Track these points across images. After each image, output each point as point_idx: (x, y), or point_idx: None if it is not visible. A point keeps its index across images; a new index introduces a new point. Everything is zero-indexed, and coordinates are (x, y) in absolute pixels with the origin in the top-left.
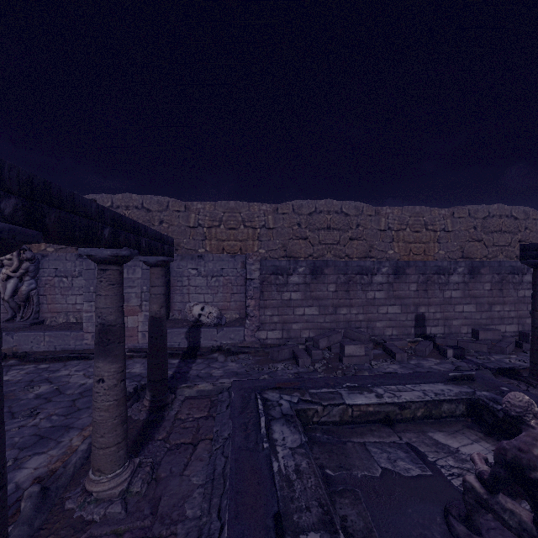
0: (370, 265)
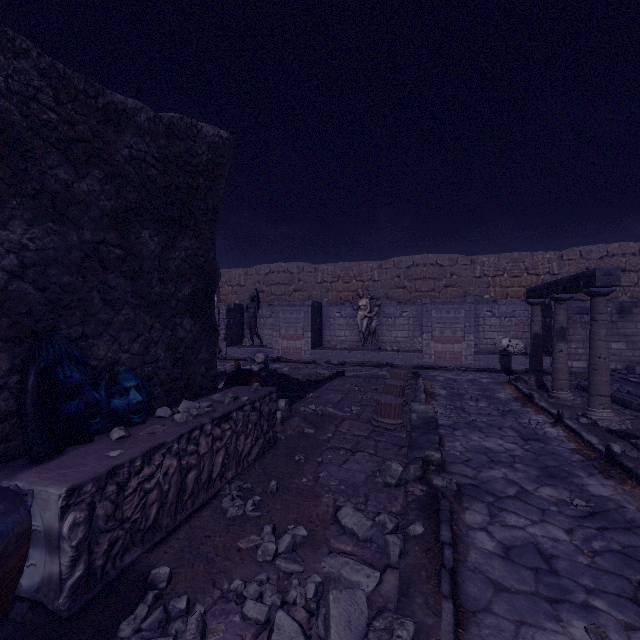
0: None
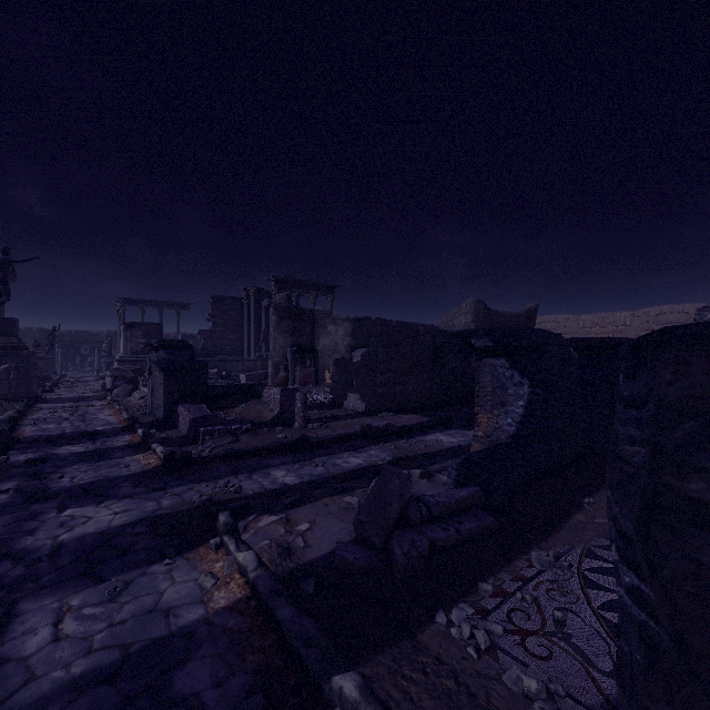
0: None
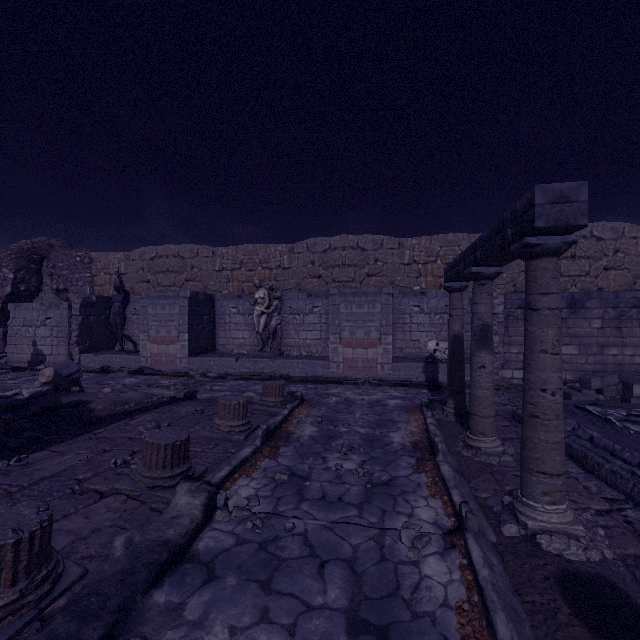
0: None
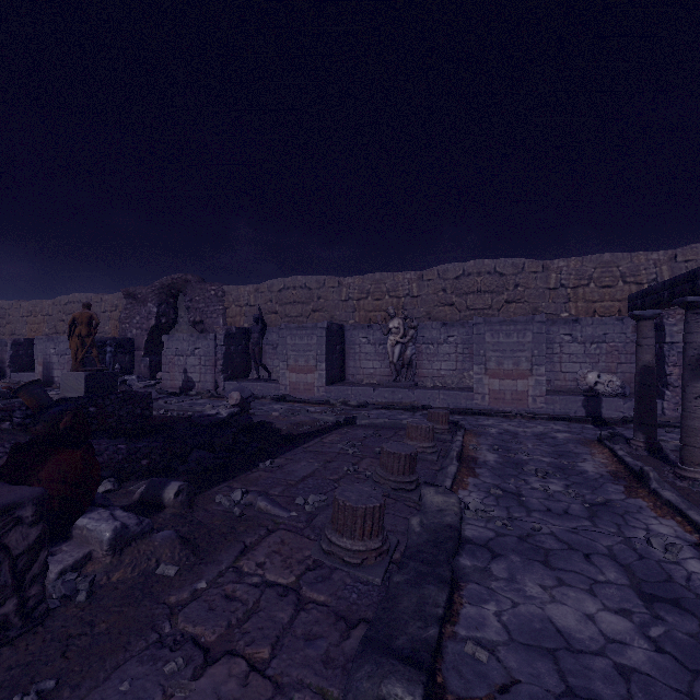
0: None
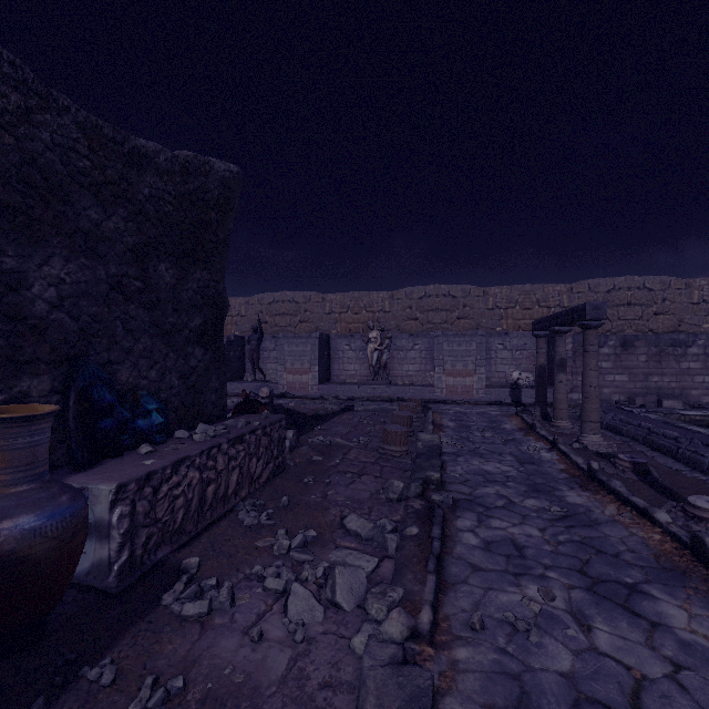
0: (684, 338)
